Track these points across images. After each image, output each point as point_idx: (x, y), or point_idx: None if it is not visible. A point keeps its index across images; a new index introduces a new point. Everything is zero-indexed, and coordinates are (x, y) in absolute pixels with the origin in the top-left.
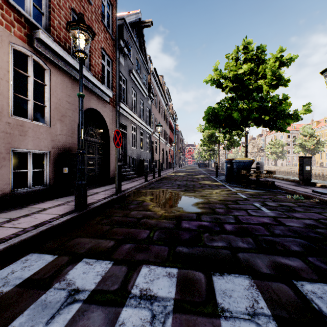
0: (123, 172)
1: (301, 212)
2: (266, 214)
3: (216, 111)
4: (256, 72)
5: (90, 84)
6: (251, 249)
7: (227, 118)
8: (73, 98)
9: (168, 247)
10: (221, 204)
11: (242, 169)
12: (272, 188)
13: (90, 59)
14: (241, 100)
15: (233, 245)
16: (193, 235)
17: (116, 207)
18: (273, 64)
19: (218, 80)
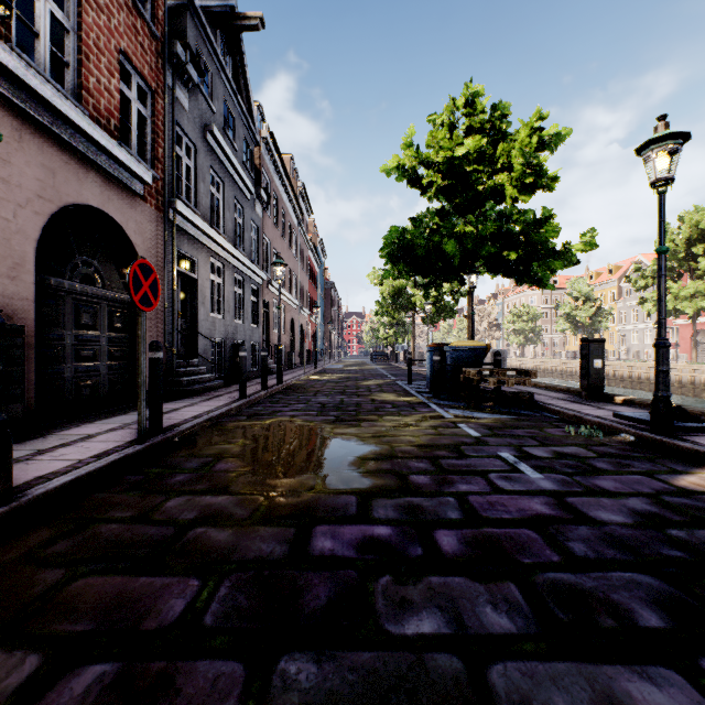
0: (185, 375)
1: (610, 473)
2: (536, 485)
3: (410, 238)
4: (491, 158)
5: (81, 137)
6: (526, 637)
7: (431, 253)
8: (18, 168)
9: (247, 662)
10: (423, 457)
11: (466, 367)
12: (528, 409)
13: (80, 70)
14: (462, 216)
15: (468, 625)
16: (342, 589)
17: (128, 485)
18: (526, 139)
19: (413, 169)
